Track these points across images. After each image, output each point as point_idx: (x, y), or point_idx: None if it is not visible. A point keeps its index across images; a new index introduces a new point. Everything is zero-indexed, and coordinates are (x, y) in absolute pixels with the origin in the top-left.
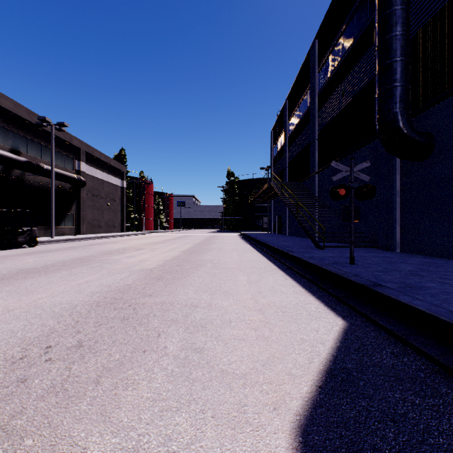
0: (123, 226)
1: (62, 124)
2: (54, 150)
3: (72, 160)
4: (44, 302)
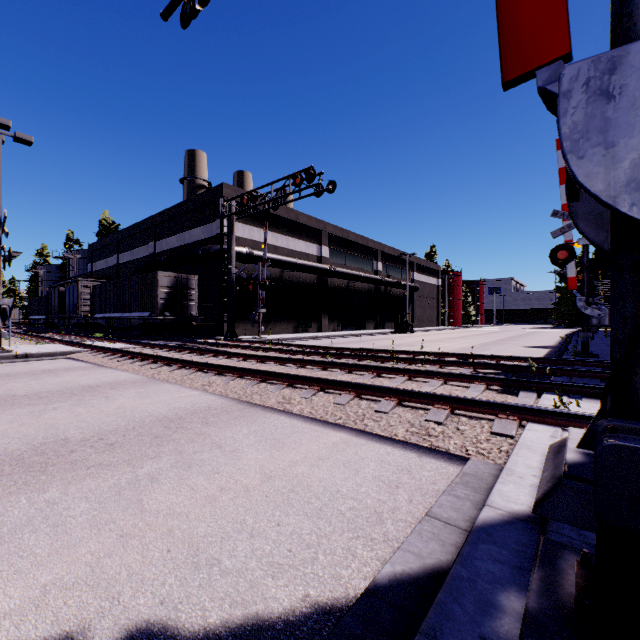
0: (438, 321)
1: (413, 254)
2: (407, 272)
3: (409, 272)
4: (473, 341)
